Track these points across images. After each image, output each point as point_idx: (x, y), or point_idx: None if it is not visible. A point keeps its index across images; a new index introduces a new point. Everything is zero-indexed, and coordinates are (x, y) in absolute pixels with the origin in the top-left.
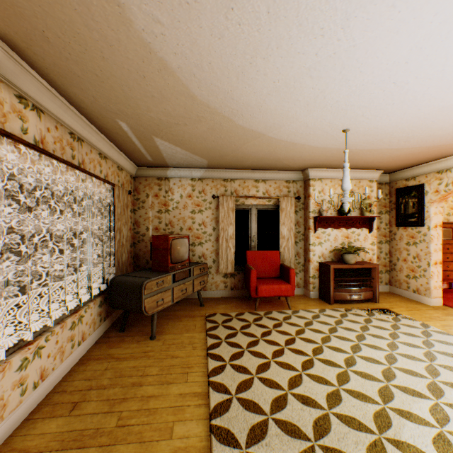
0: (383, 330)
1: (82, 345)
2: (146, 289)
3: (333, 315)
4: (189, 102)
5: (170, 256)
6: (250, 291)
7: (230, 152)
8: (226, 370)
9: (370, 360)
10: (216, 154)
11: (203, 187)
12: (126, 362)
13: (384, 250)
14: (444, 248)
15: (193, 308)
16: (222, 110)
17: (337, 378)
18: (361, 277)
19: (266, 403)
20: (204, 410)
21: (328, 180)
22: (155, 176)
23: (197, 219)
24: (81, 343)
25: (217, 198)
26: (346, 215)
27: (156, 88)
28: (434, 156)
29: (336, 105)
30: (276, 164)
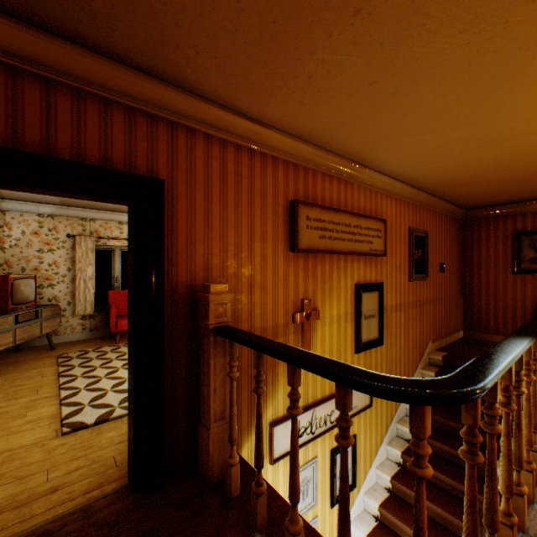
0: None
1: None
2: None
3: None
4: None
5: (12, 297)
6: (111, 327)
7: None
8: (78, 380)
9: None
10: None
11: (55, 224)
12: None
13: None
14: None
15: (42, 353)
16: None
17: None
18: None
19: (110, 387)
20: (56, 401)
21: None
22: None
23: (46, 258)
24: None
25: (74, 237)
26: None
27: None
28: None
29: None
30: None
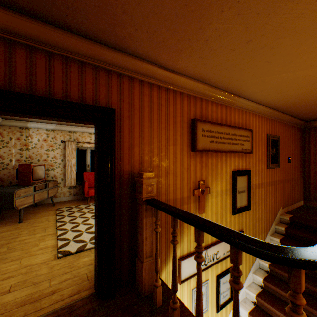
0: None
1: None
2: (17, 194)
3: None
4: None
5: (33, 176)
6: (85, 193)
7: None
8: (67, 225)
9: None
10: None
11: (55, 135)
12: (5, 233)
13: None
14: None
15: (48, 207)
16: None
17: None
18: None
19: (84, 229)
20: (55, 237)
21: None
22: (18, 126)
23: (50, 154)
24: None
25: (65, 142)
26: None
27: None
28: None
29: None
30: None
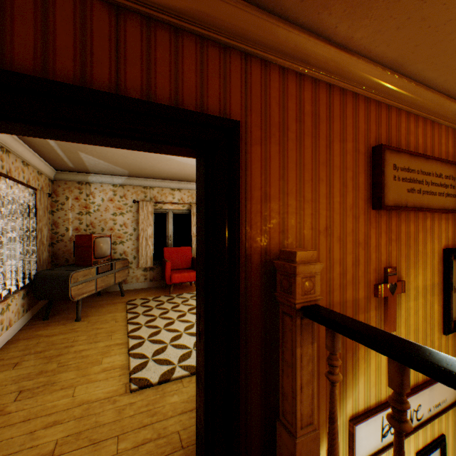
0: None
1: (9, 329)
2: (73, 278)
3: None
4: None
5: (94, 252)
6: (166, 279)
7: (148, 167)
8: (142, 329)
9: None
10: (137, 167)
11: (125, 192)
12: (56, 336)
13: None
14: None
15: (115, 298)
16: None
17: None
18: None
19: (168, 339)
20: (125, 349)
21: None
22: (76, 180)
23: (118, 220)
24: (9, 328)
25: (138, 203)
26: None
27: None
28: None
29: None
30: (188, 178)
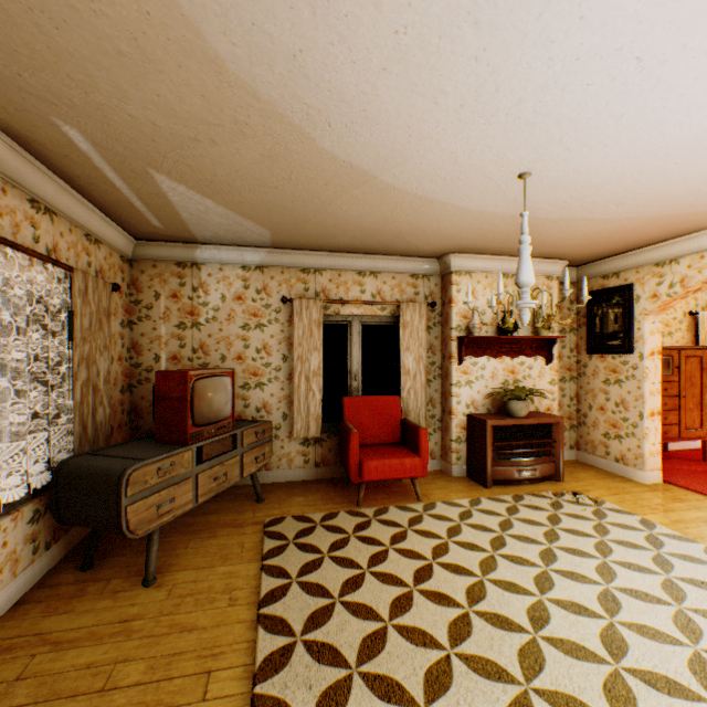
0: (583, 538)
1: None
2: (132, 484)
3: (494, 509)
4: (210, 78)
5: (192, 412)
6: (349, 471)
7: (311, 215)
8: (294, 659)
9: (574, 608)
10: (286, 218)
11: (265, 282)
12: (73, 652)
13: (569, 392)
14: (661, 389)
15: (243, 507)
16: (287, 108)
17: (521, 660)
18: (536, 440)
19: None
20: None
21: (481, 274)
22: (172, 259)
23: (253, 339)
24: None
25: (291, 303)
26: (512, 334)
27: (120, 25)
28: (655, 236)
29: (517, 112)
30: (395, 243)
